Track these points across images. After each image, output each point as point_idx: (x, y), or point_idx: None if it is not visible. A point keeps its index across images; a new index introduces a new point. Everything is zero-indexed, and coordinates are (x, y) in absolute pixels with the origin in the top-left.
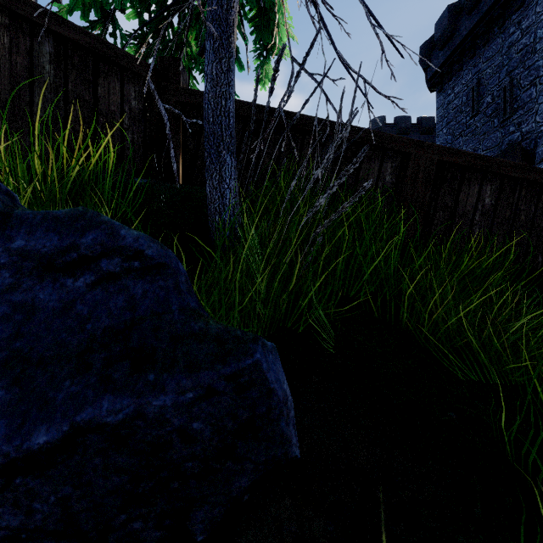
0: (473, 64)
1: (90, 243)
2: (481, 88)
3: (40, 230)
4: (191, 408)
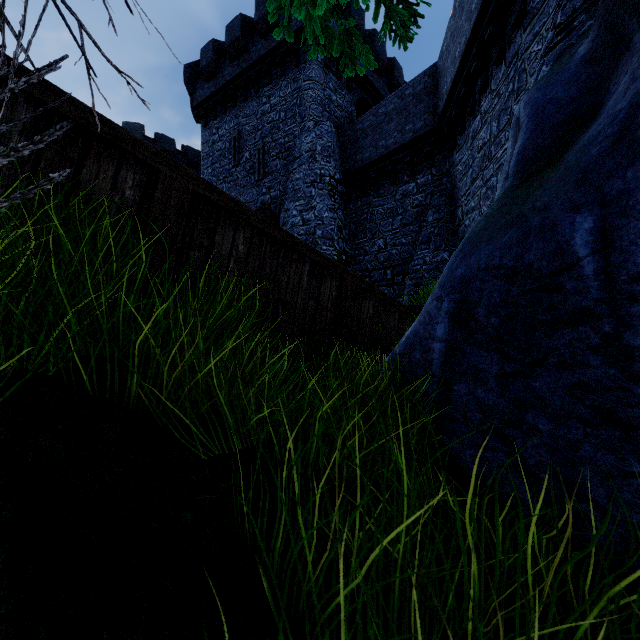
0: (235, 113)
1: None
2: (242, 141)
3: None
4: None
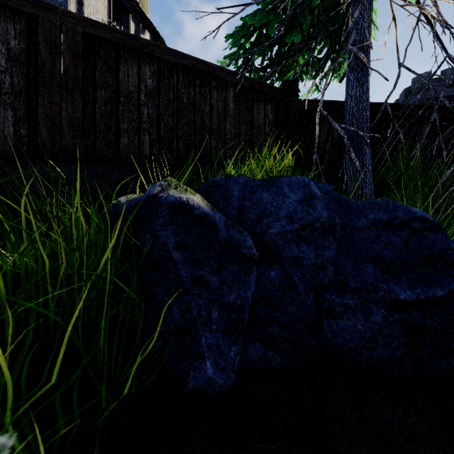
0: None
1: (402, 215)
2: None
3: (375, 210)
4: None
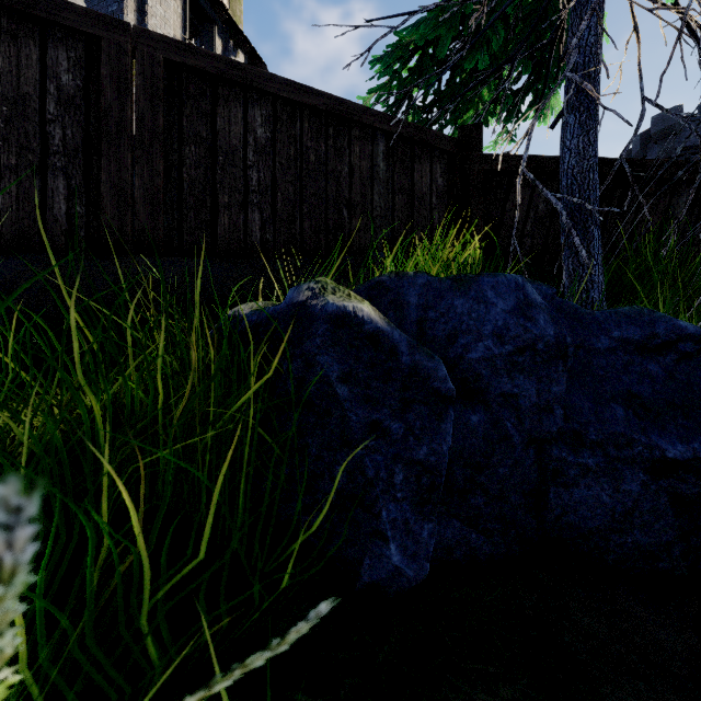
0: None
1: (664, 332)
2: None
3: (622, 324)
4: None
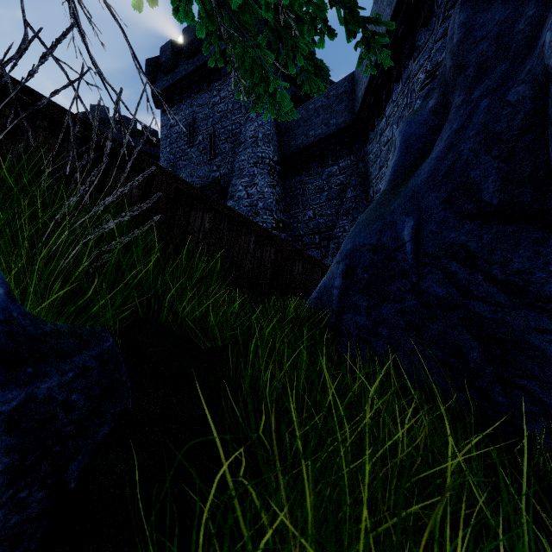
0: (190, 103)
1: None
2: (196, 126)
3: None
4: (71, 384)
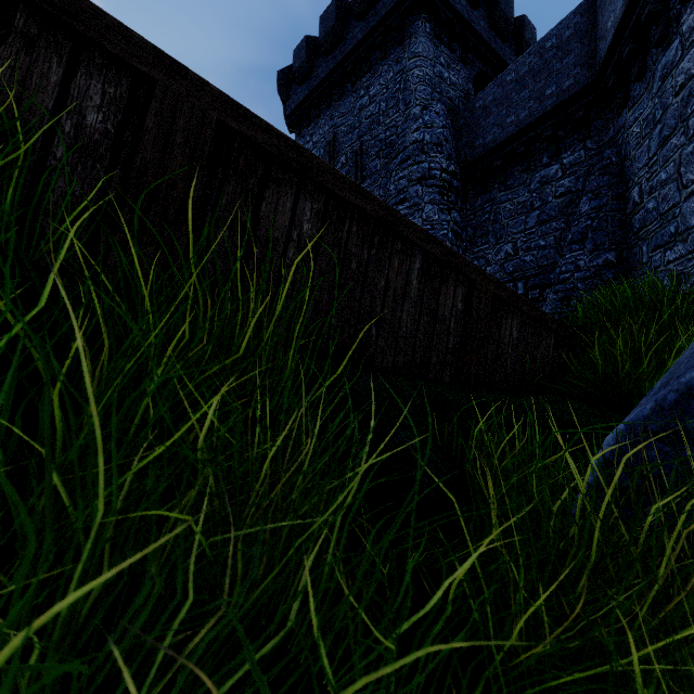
0: (330, 115)
1: None
2: (337, 145)
3: None
4: None
